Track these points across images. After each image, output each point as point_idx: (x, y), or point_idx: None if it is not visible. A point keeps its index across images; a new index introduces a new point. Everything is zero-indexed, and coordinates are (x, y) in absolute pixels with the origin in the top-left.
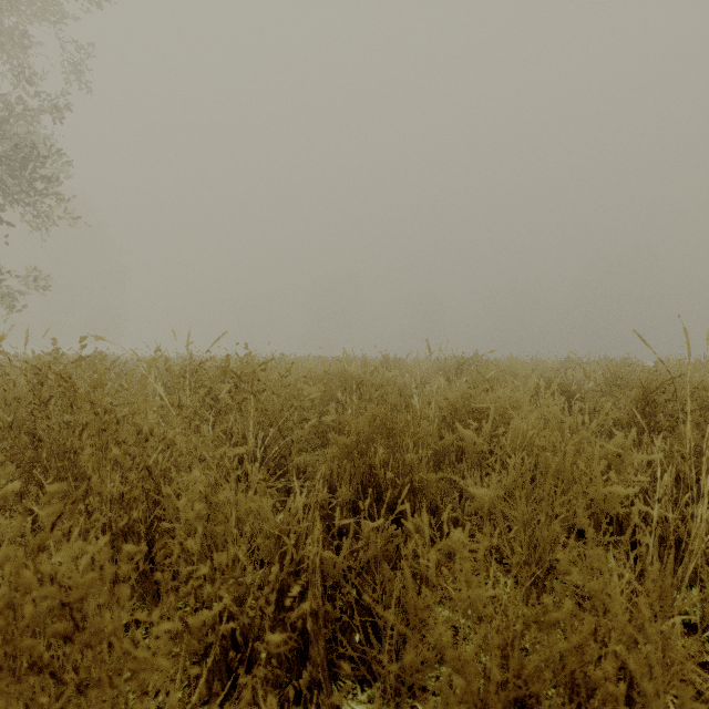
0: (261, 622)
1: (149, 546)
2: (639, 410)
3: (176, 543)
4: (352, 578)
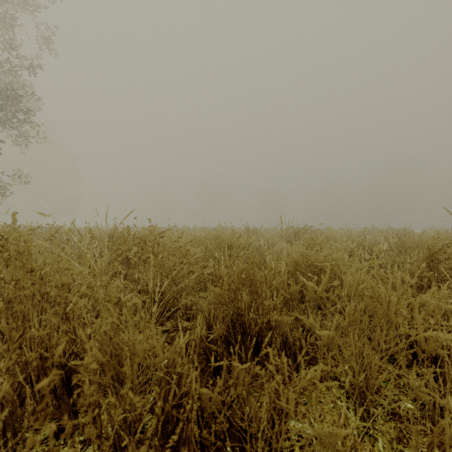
0: (153, 437)
1: (66, 375)
2: (427, 265)
3: (30, 433)
4: (224, 410)
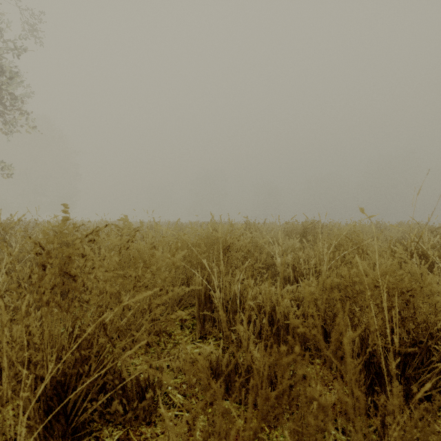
0: None
1: None
2: None
3: None
4: None
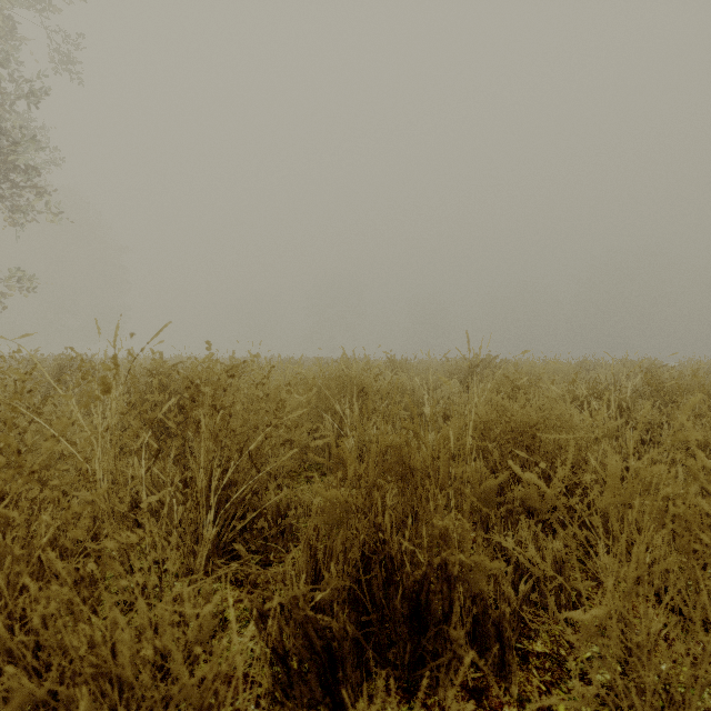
0: None
1: None
2: None
3: None
4: None
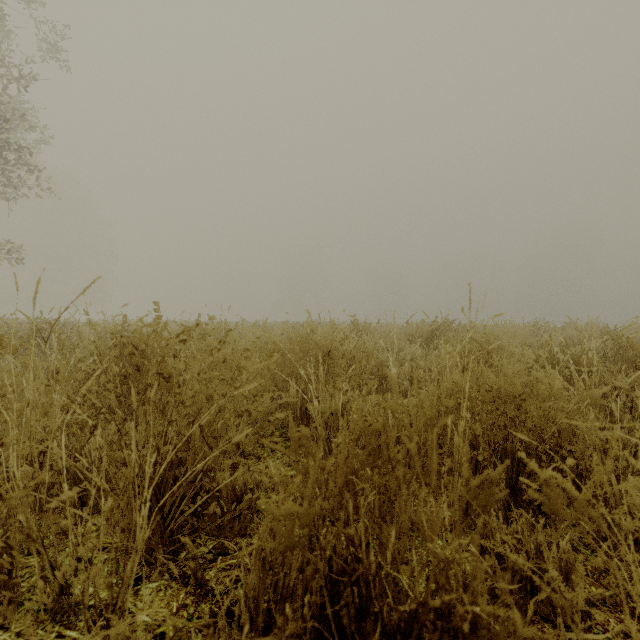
0: None
1: None
2: None
3: None
4: None
